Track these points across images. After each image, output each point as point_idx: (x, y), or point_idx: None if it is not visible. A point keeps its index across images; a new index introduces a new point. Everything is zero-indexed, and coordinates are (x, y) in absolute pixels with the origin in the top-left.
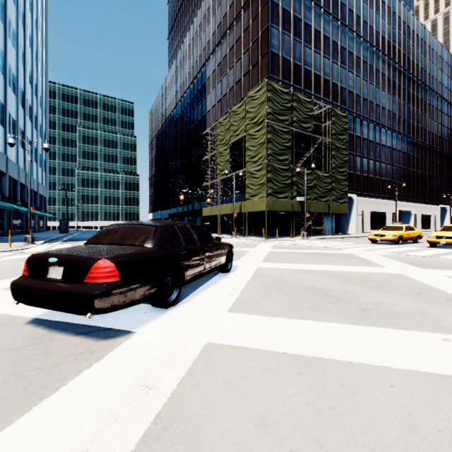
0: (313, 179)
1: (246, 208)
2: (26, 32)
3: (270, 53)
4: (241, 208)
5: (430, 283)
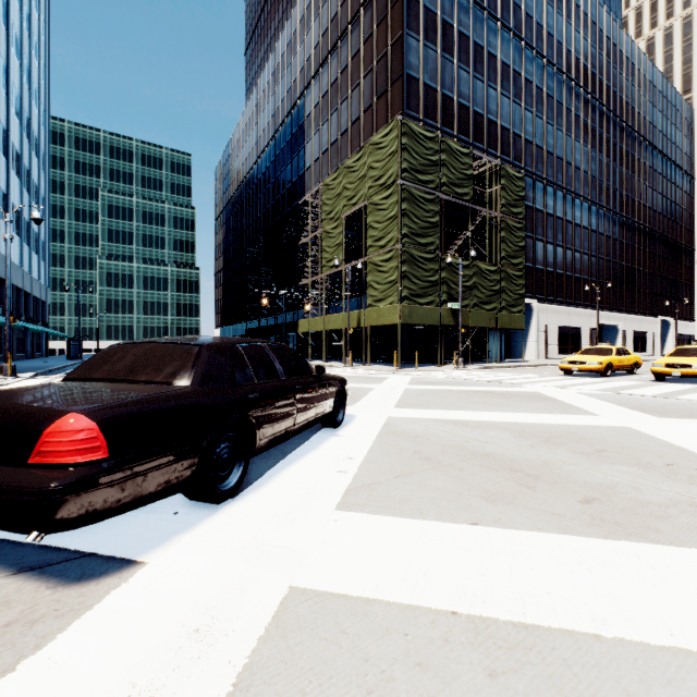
0: (472, 274)
1: (368, 320)
2: (10, 33)
3: (406, 76)
4: (360, 320)
5: (683, 444)
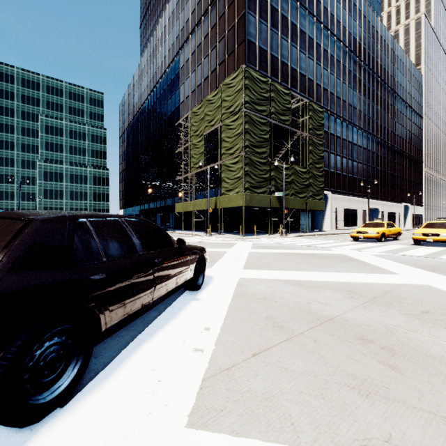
0: (291, 174)
1: (222, 204)
2: None
3: (247, 41)
4: (217, 204)
5: None
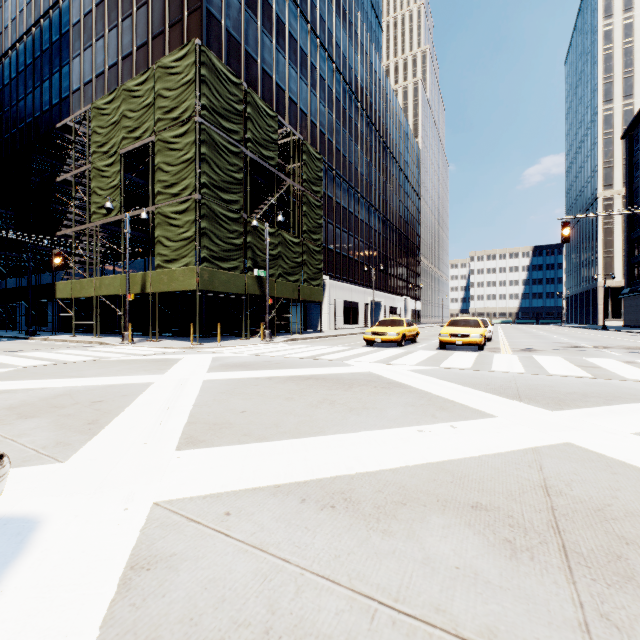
0: (277, 243)
1: (157, 285)
2: None
3: (206, 10)
4: (146, 284)
5: None
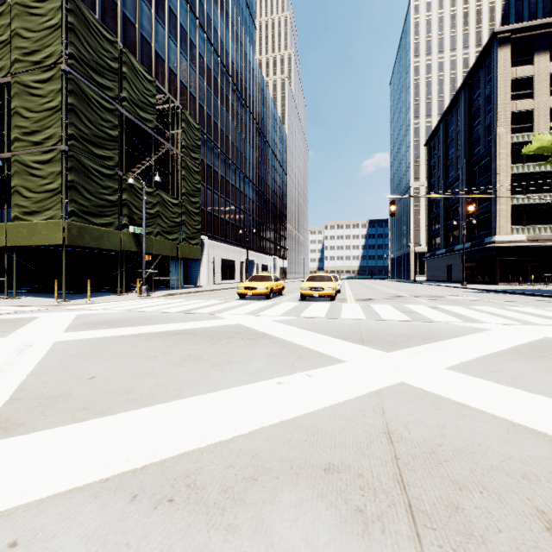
0: (156, 203)
1: (14, 238)
2: None
3: None
4: (0, 237)
5: (526, 421)
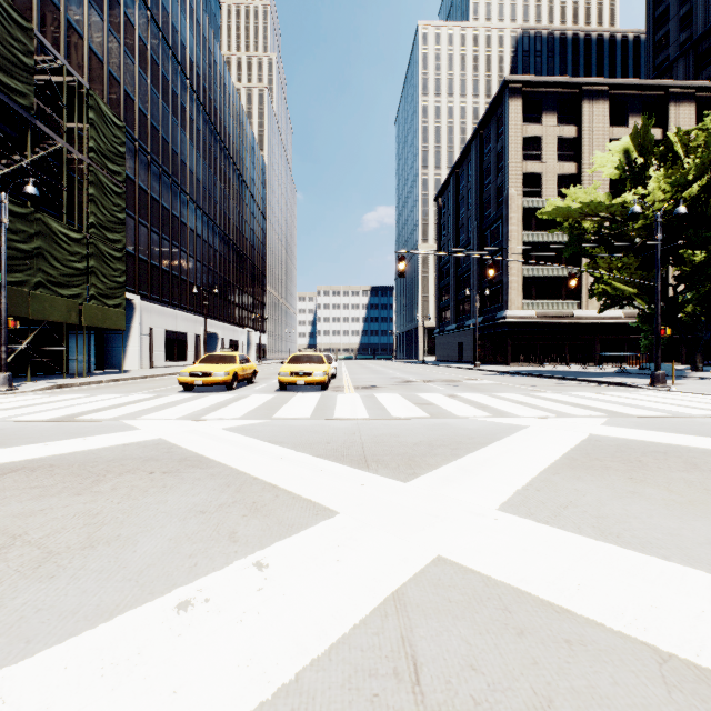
0: (34, 233)
1: None
2: None
3: None
4: None
5: (680, 642)
